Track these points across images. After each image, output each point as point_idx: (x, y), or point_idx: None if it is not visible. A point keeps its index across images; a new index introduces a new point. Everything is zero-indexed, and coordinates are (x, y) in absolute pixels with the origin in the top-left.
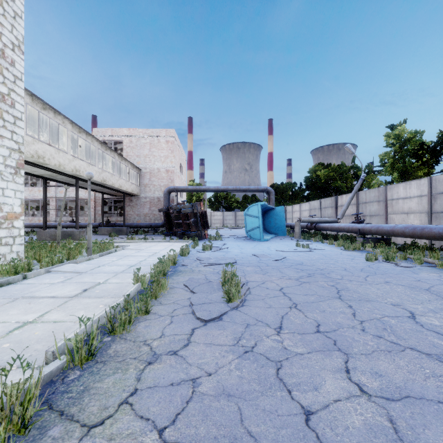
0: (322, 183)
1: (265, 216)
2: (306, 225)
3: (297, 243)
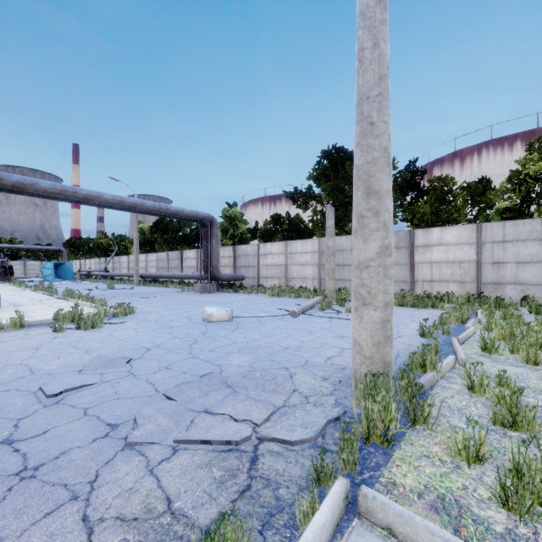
0: (104, 247)
1: (58, 268)
2: (87, 274)
3: (72, 281)
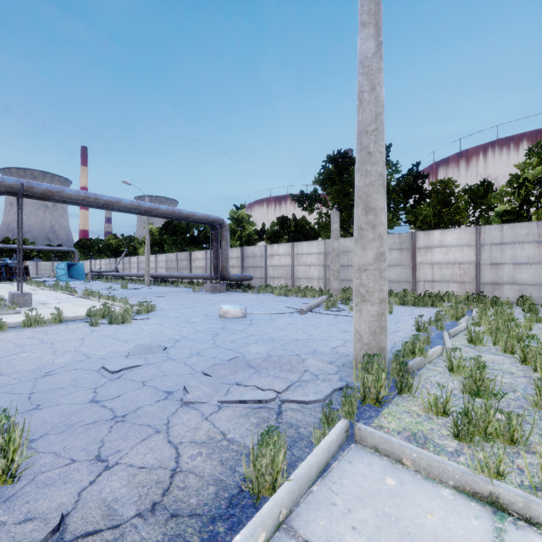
0: (114, 248)
1: (70, 268)
2: (98, 274)
3: (85, 281)
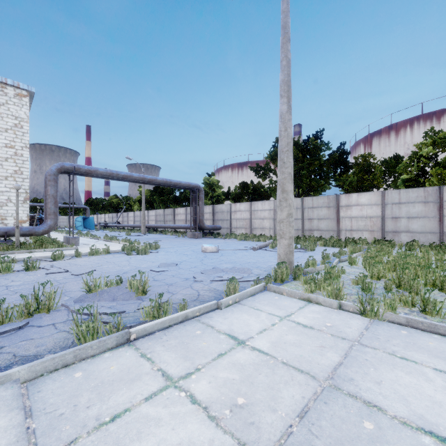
0: (115, 205)
1: (84, 221)
2: (104, 225)
3: (96, 230)
